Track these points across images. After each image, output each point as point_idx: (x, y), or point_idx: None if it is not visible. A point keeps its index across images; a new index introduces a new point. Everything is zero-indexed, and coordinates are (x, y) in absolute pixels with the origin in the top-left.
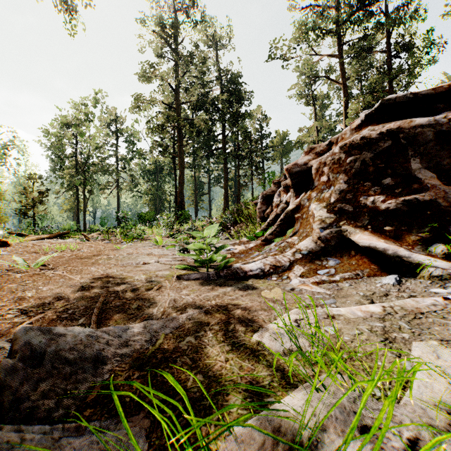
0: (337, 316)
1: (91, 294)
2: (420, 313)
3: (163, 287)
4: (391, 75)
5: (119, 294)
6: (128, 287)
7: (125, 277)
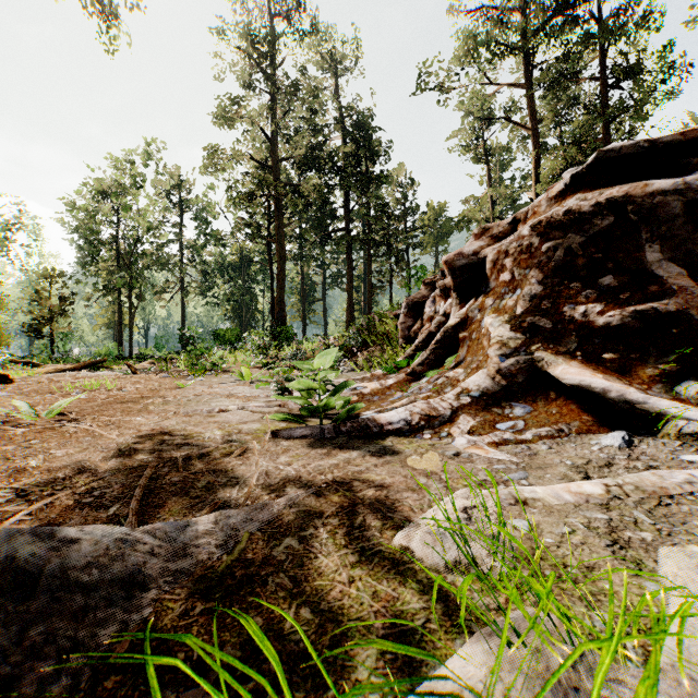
0: (532, 500)
1: (132, 464)
2: (667, 496)
3: (249, 450)
4: (607, 115)
5: (178, 463)
6: (193, 450)
7: (189, 433)
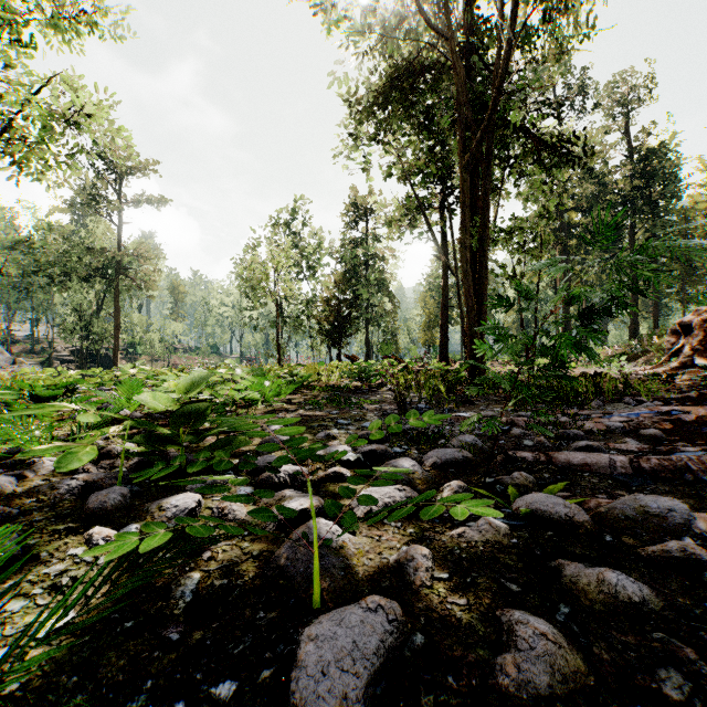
0: None
1: None
2: None
3: None
4: None
5: None
6: None
7: None
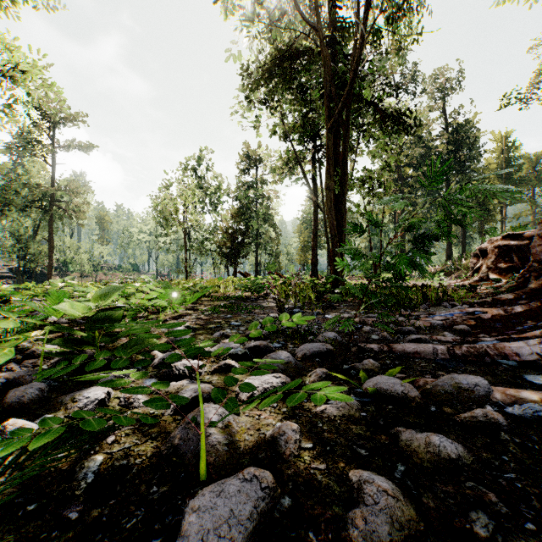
0: None
1: None
2: None
3: None
4: None
5: None
6: None
7: None
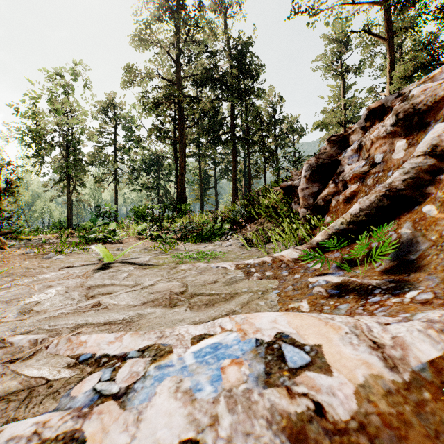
0: None
1: None
2: None
3: None
4: None
5: None
6: None
7: None
